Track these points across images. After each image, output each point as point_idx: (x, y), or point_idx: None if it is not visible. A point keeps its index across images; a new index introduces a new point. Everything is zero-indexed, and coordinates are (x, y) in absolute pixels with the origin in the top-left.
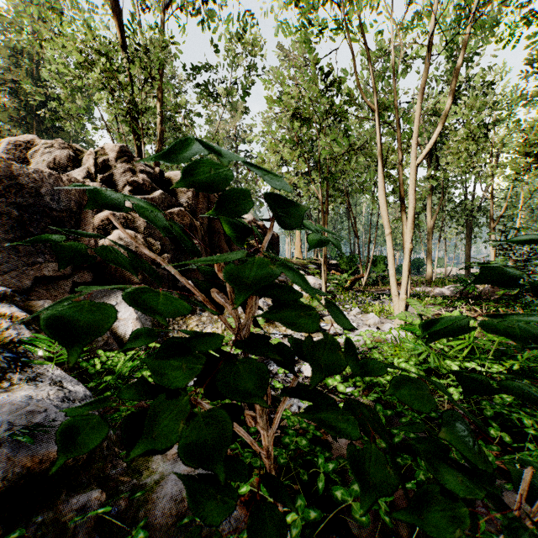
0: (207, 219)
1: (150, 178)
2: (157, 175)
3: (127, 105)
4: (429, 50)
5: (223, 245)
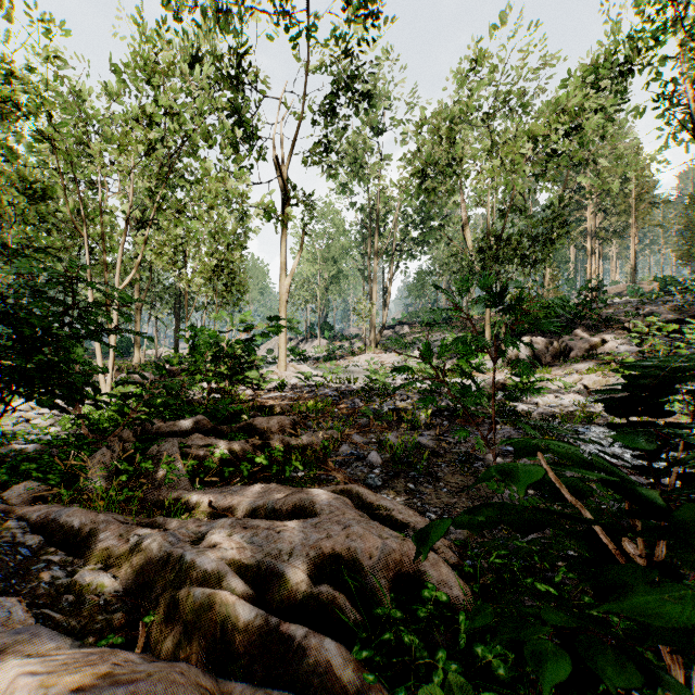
0: None
1: None
2: None
3: None
4: (127, 223)
5: None
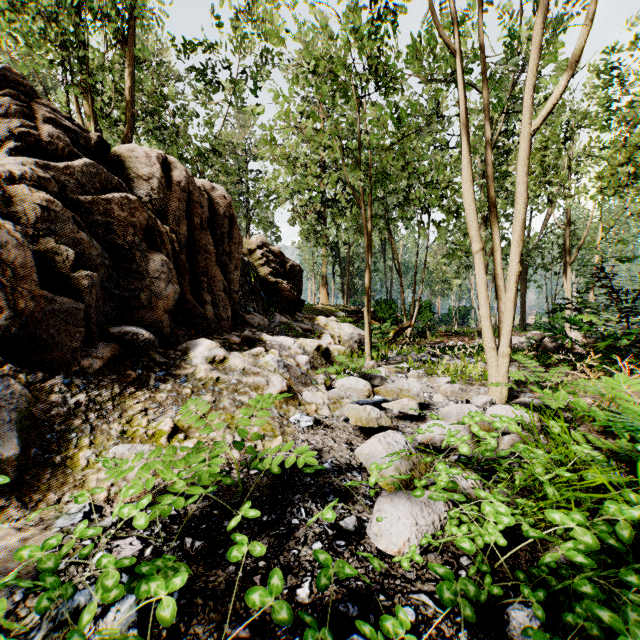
0: (186, 227)
1: (73, 141)
2: (89, 139)
3: (62, 52)
4: None
5: (213, 270)
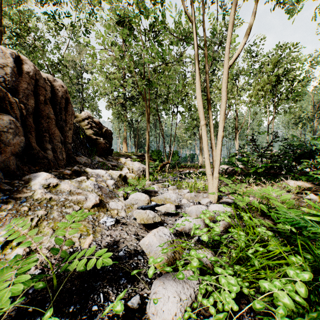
0: (33, 101)
1: None
2: None
3: None
4: None
5: (53, 129)
